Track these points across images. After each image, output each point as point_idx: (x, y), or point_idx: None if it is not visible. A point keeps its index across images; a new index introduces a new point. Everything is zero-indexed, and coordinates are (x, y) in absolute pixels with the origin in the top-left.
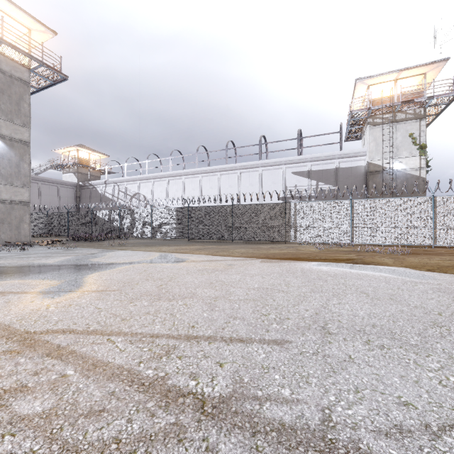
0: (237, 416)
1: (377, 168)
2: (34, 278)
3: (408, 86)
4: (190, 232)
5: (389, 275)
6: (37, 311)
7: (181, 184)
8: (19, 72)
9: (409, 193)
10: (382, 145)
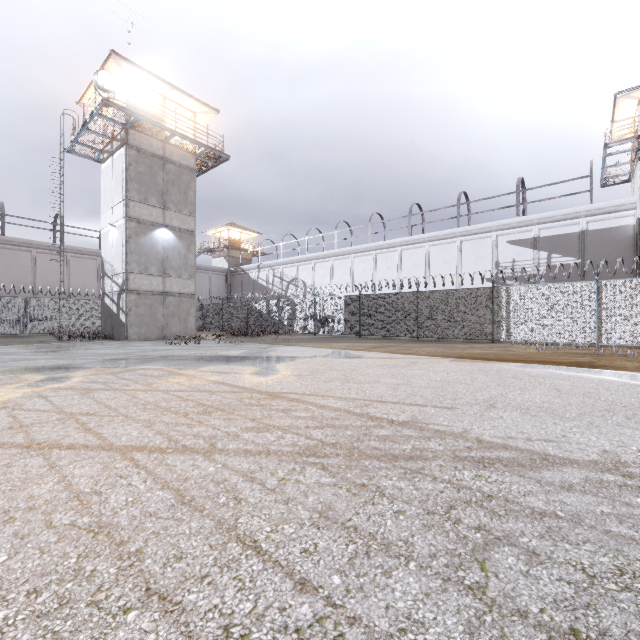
0: (413, 426)
1: None
2: (235, 365)
3: None
4: (362, 326)
5: (610, 378)
6: (262, 383)
7: (349, 264)
8: (186, 159)
9: None
10: None
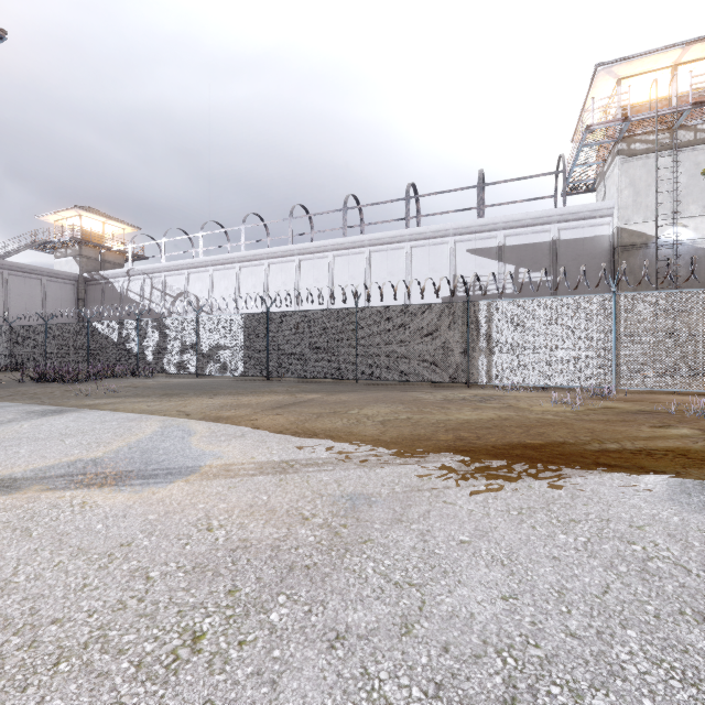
0: None
1: (636, 238)
2: None
3: (695, 81)
4: (272, 363)
5: None
6: None
7: (262, 274)
8: None
9: (703, 286)
10: (656, 190)
